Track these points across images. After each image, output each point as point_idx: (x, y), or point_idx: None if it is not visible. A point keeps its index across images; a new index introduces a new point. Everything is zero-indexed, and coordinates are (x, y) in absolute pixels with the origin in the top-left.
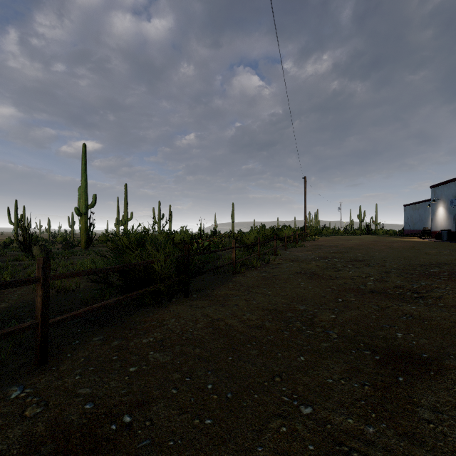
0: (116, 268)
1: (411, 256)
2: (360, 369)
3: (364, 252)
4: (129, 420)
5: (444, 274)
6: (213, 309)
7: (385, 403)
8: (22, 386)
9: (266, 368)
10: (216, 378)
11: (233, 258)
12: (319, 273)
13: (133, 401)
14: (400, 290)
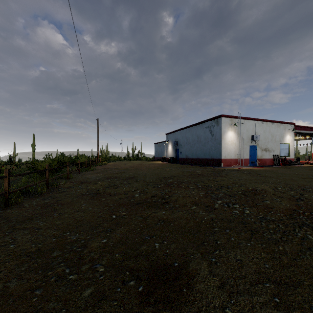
0: None
1: (159, 173)
2: None
3: (134, 172)
4: None
5: (175, 183)
6: None
7: None
8: None
9: None
10: None
11: (5, 189)
12: (102, 191)
13: None
14: (155, 198)
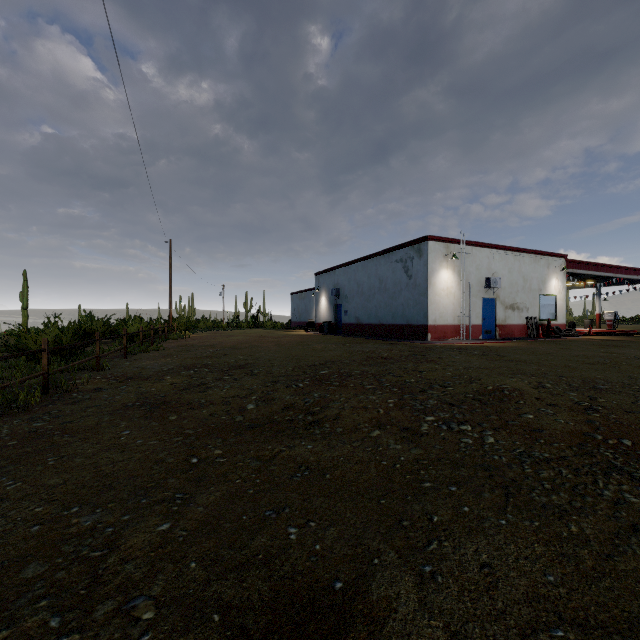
0: None
1: (300, 355)
2: None
3: (248, 353)
4: None
5: (335, 377)
6: None
7: None
8: None
9: None
10: None
11: None
12: (172, 399)
13: None
14: (291, 413)
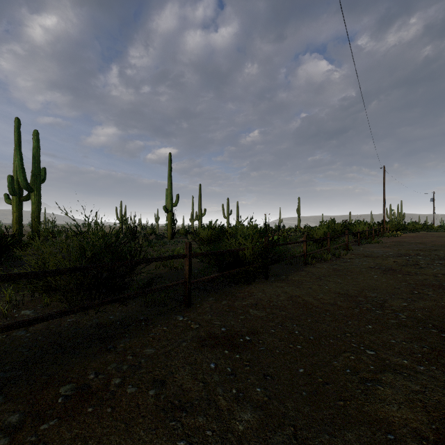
0: (223, 252)
1: None
2: (423, 339)
3: None
4: (249, 339)
5: None
6: (290, 289)
7: (440, 359)
8: (182, 316)
9: (338, 328)
10: (301, 329)
11: (304, 251)
12: (396, 268)
13: (248, 331)
14: None
